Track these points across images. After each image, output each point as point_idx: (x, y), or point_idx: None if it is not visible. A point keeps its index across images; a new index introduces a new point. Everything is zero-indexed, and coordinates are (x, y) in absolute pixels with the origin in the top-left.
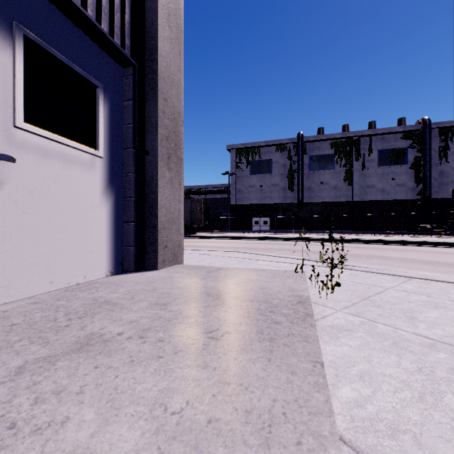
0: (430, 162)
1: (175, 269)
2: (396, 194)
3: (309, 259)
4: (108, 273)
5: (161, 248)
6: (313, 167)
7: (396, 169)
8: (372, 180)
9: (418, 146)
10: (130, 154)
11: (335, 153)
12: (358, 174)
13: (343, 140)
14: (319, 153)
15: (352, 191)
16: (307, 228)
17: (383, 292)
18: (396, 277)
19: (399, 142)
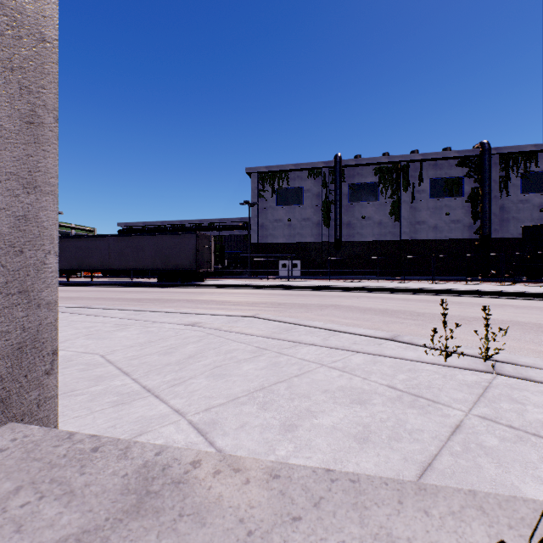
0: (490, 194)
1: None
2: (451, 232)
3: (398, 340)
4: None
5: None
6: (353, 198)
7: (450, 202)
8: (423, 215)
9: (476, 175)
10: None
11: (380, 181)
12: (407, 208)
13: (389, 166)
14: (361, 181)
15: (400, 228)
16: (346, 273)
17: None
18: None
19: (454, 169)
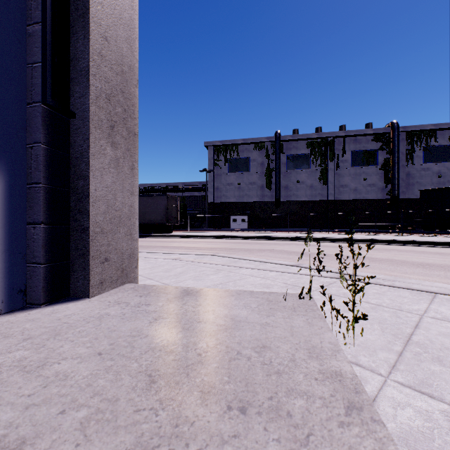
0: (399, 163)
1: (119, 294)
2: (368, 193)
3: (299, 266)
4: None
5: (96, 263)
6: (290, 166)
7: (367, 169)
8: (346, 180)
9: (388, 148)
10: (37, 111)
11: (311, 153)
12: (333, 174)
13: (319, 141)
14: (296, 152)
15: (327, 191)
16: (284, 227)
17: (422, 324)
18: (415, 291)
19: (370, 144)
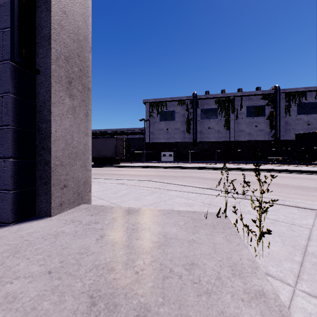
0: (280, 115)
1: (75, 213)
2: (258, 136)
3: (212, 189)
4: None
5: (56, 189)
6: (203, 117)
7: (258, 119)
8: (243, 127)
9: (272, 104)
10: (7, 67)
11: (218, 107)
12: (233, 122)
13: (223, 99)
14: (207, 107)
15: (230, 134)
16: (199, 159)
17: (312, 236)
18: (301, 209)
19: (260, 101)
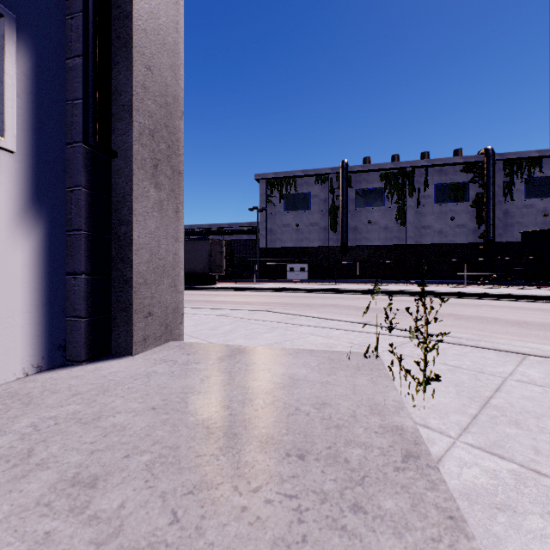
0: (494, 199)
1: (164, 352)
2: (456, 236)
3: (369, 323)
4: (31, 369)
5: (140, 318)
6: (359, 203)
7: (455, 207)
8: (428, 220)
9: (480, 181)
10: (78, 152)
11: (386, 187)
12: (412, 213)
13: (395, 172)
14: (367, 186)
15: (406, 233)
16: (353, 277)
17: (504, 387)
18: (502, 353)
19: (459, 175)
